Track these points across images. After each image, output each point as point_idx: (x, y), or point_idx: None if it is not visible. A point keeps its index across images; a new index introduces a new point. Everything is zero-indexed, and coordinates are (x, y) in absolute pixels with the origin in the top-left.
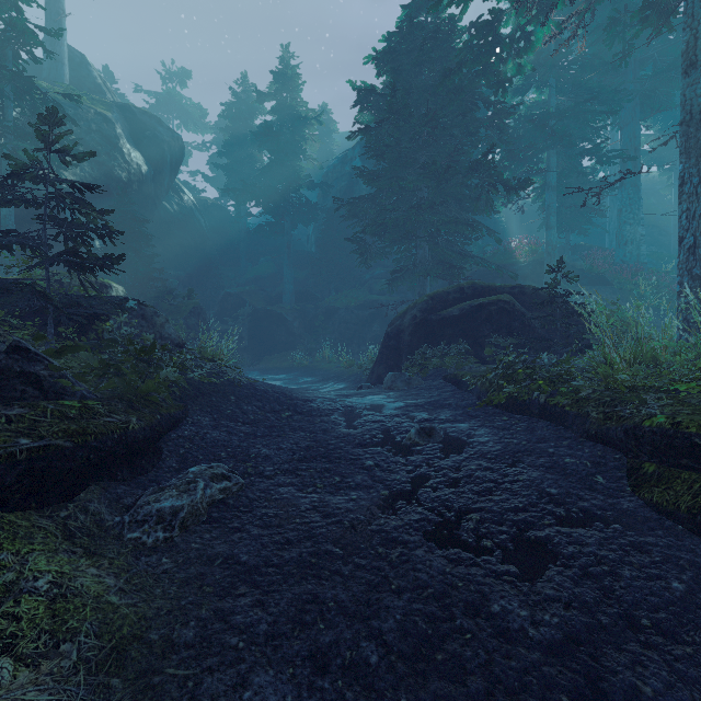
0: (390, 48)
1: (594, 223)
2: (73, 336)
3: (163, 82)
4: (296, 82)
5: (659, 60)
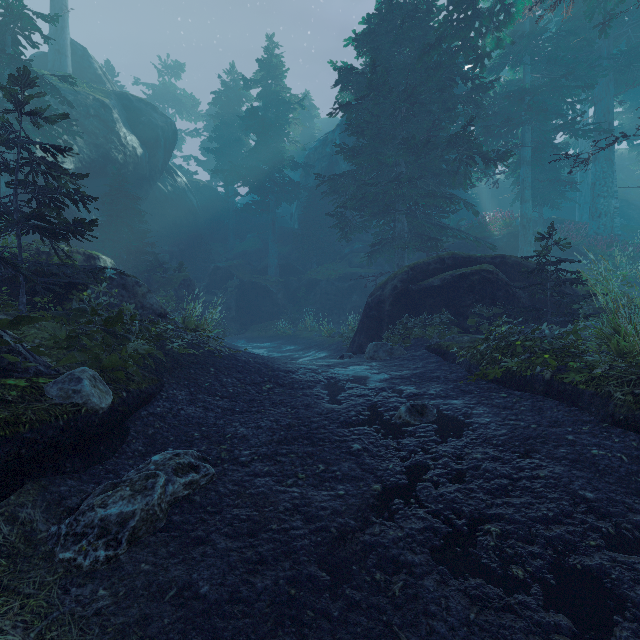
0: (369, 30)
1: (566, 197)
2: (50, 306)
3: (160, 75)
4: (280, 70)
5: (633, 36)
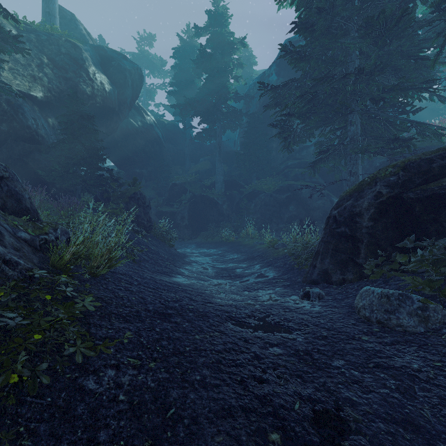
0: None
1: None
2: None
3: (138, 45)
4: (225, 17)
5: None
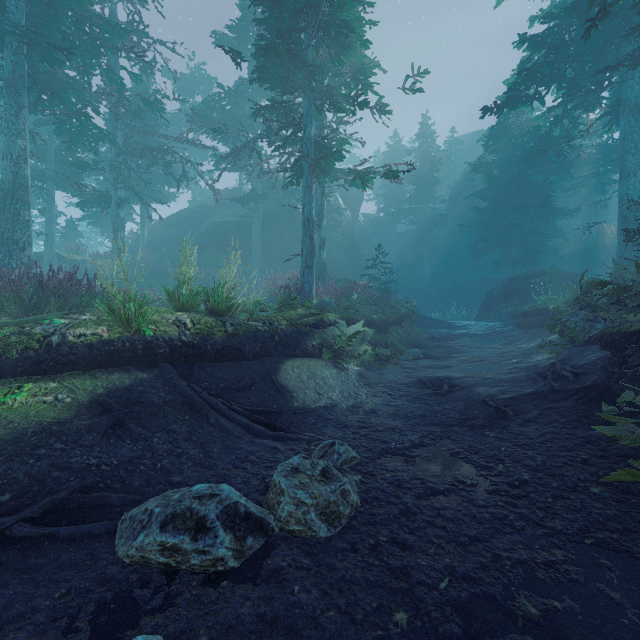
0: (492, 134)
1: None
2: None
3: None
4: (432, 136)
5: None
